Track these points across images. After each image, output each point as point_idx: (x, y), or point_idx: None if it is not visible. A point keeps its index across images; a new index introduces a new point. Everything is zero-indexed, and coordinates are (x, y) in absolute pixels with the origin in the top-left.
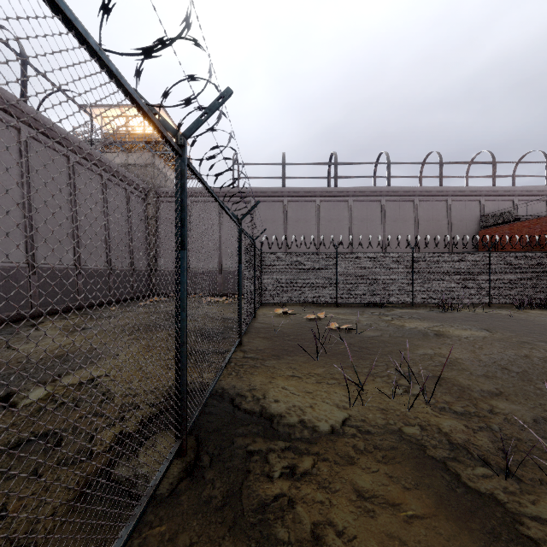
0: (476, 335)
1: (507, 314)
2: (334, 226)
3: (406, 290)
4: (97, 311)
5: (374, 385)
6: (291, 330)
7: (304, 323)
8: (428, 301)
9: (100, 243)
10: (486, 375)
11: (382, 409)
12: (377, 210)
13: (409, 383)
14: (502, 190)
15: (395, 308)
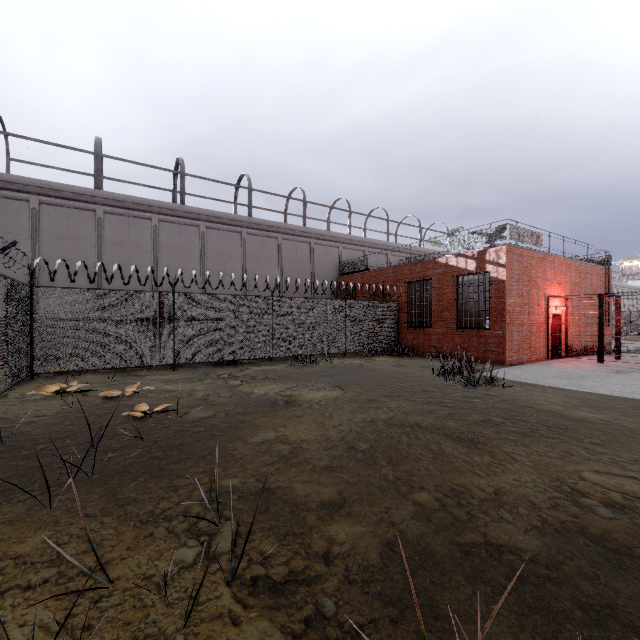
0: (329, 396)
1: (359, 363)
2: (180, 258)
3: (265, 342)
4: None
5: (146, 552)
6: (54, 428)
7: (94, 408)
8: (289, 354)
9: None
10: (332, 467)
11: None
12: (237, 243)
13: (217, 525)
14: (356, 239)
15: (251, 366)
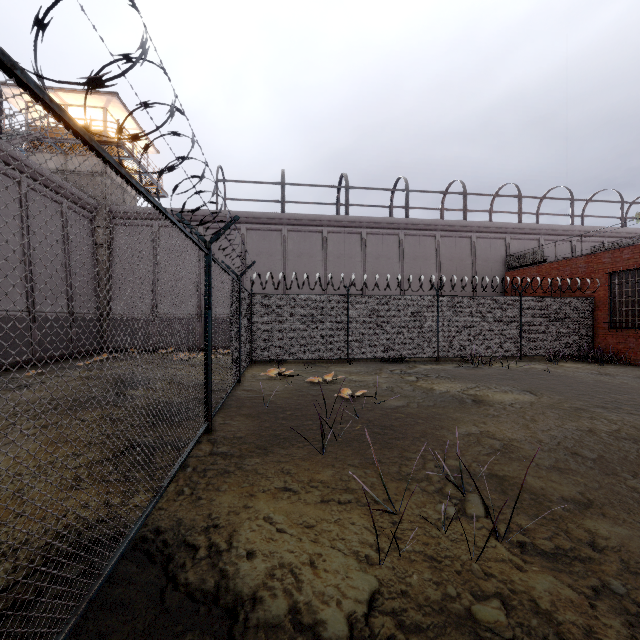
0: (521, 400)
1: (542, 368)
2: (344, 264)
3: (430, 341)
4: (4, 377)
5: (411, 500)
6: (289, 401)
7: (307, 389)
8: (455, 354)
9: (15, 277)
10: (558, 468)
11: (432, 559)
12: (394, 246)
13: (462, 493)
14: (528, 227)
15: (417, 364)
